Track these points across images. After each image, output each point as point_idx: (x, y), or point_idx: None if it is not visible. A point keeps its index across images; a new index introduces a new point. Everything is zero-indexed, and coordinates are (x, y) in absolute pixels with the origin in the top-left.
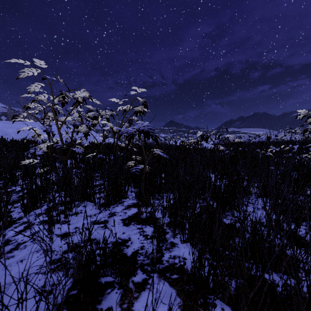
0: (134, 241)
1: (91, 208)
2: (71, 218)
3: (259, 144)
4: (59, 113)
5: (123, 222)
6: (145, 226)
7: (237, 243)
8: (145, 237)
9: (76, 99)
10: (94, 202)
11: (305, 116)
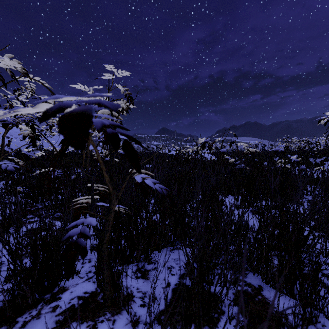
0: None
1: None
2: None
3: (257, 153)
4: None
5: None
6: None
7: None
8: None
9: None
10: None
11: None
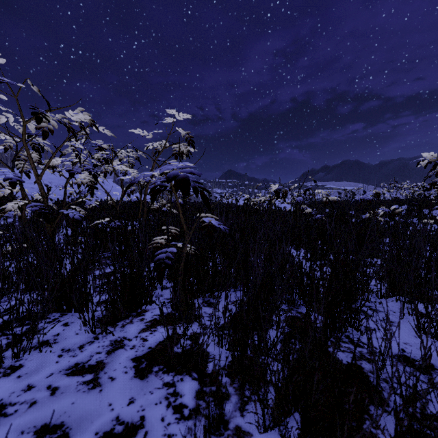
0: (151, 430)
1: (78, 330)
2: (28, 359)
3: (353, 203)
4: (43, 151)
5: (136, 368)
6: (180, 378)
7: (382, 427)
8: (178, 413)
9: (64, 124)
10: (83, 319)
11: (430, 162)
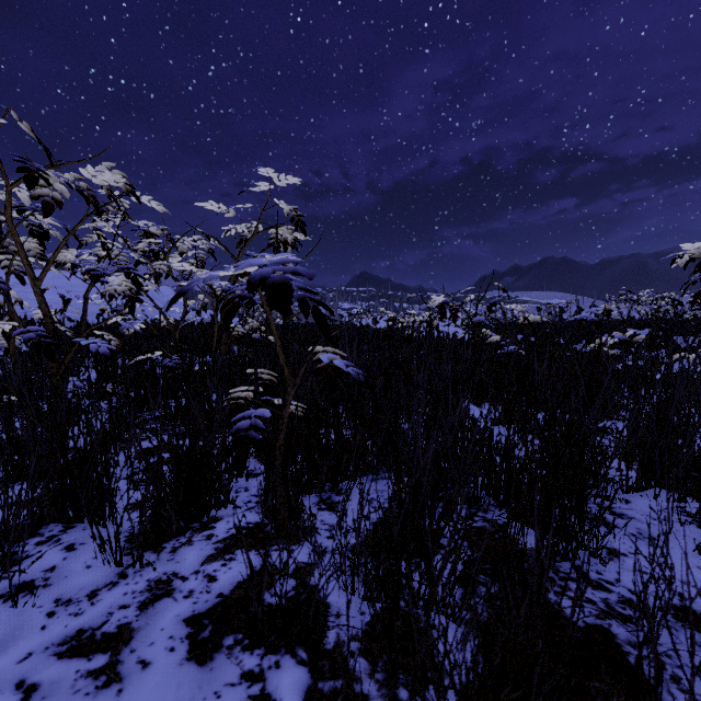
0: None
1: (92, 558)
2: None
3: (562, 326)
4: (47, 238)
5: (192, 639)
6: (273, 661)
7: None
8: None
9: (78, 190)
10: (99, 540)
11: (694, 260)
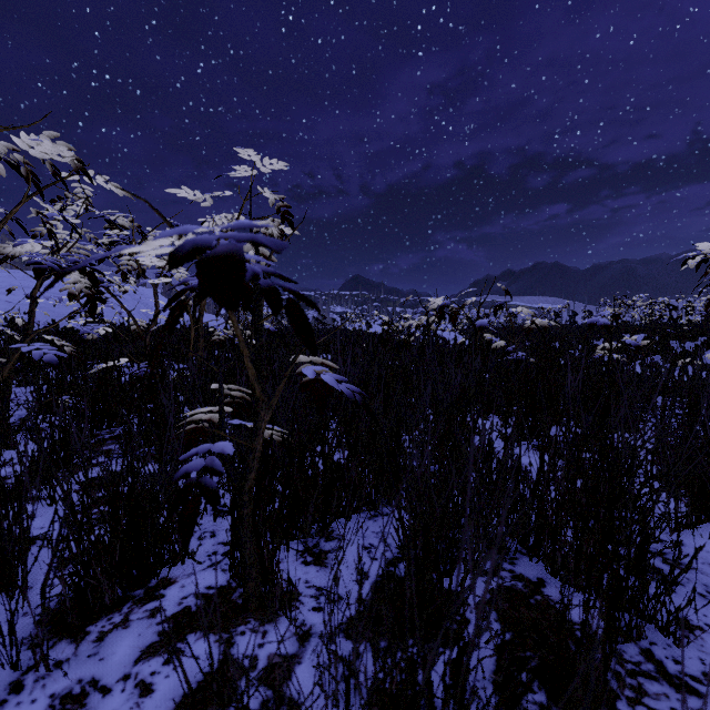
0: None
1: None
2: None
3: (557, 330)
4: None
5: None
6: None
7: None
8: None
9: (8, 161)
10: None
11: (706, 261)
